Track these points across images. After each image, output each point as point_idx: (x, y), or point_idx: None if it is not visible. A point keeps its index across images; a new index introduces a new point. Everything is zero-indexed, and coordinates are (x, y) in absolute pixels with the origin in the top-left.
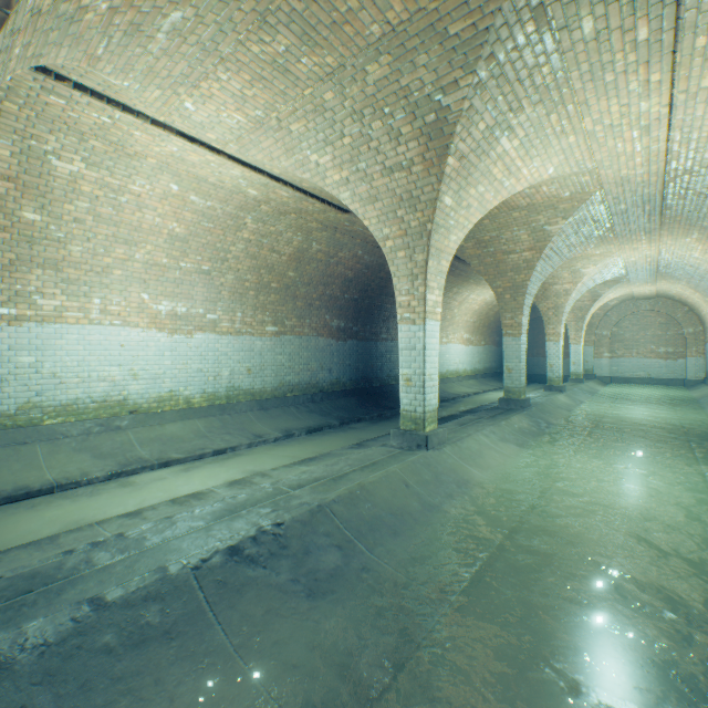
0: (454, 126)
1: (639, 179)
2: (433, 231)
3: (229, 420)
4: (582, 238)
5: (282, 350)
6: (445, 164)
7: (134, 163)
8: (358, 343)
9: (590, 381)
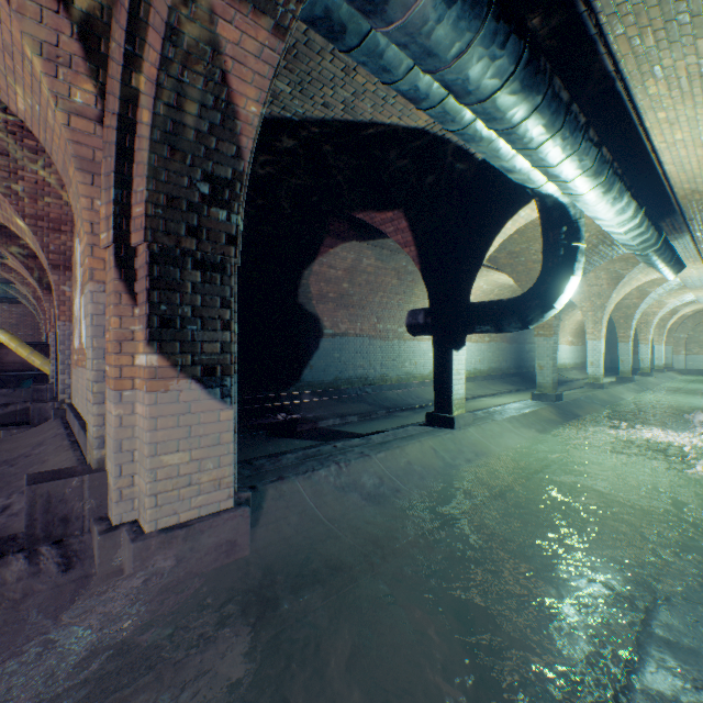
0: (623, 278)
1: (696, 276)
2: (606, 306)
3: (479, 384)
4: (666, 290)
5: (489, 350)
6: (616, 286)
7: (477, 279)
8: (517, 346)
9: (669, 372)
